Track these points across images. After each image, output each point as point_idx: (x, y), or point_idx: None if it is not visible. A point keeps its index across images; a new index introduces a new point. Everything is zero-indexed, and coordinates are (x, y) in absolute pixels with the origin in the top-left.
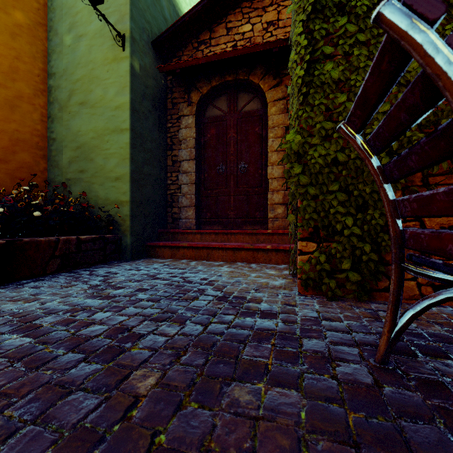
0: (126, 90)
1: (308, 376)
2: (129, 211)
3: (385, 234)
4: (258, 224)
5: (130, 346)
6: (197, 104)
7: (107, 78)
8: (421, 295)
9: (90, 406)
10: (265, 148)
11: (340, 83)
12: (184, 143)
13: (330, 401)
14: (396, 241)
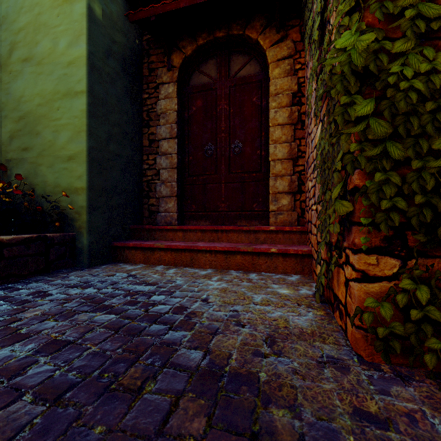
0: (81, 39)
1: None
2: (85, 201)
3: None
4: (256, 218)
5: None
6: (179, 68)
7: (58, 24)
8: None
9: None
10: (264, 123)
11: None
12: (163, 117)
13: None
14: None
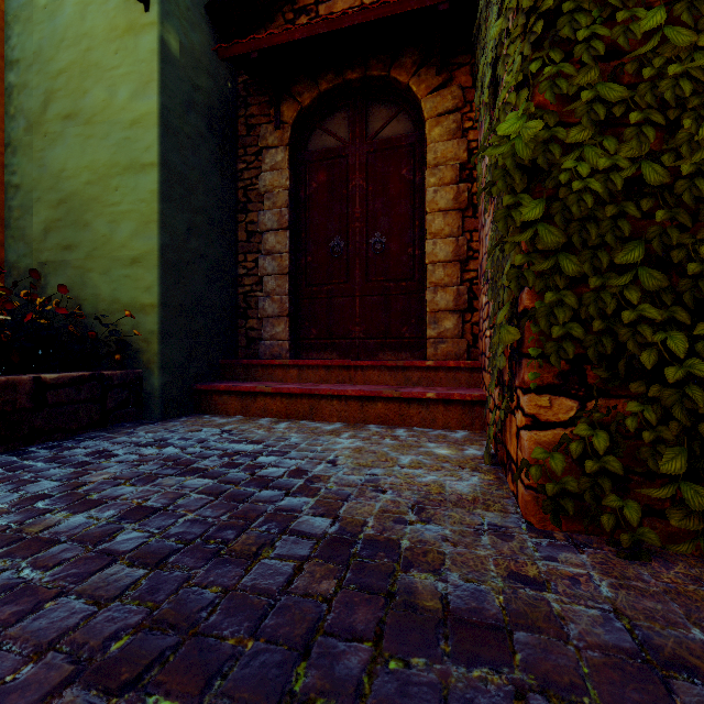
0: (151, 87)
1: None
2: (157, 324)
3: None
4: (407, 348)
5: None
6: (292, 125)
7: (116, 65)
8: None
9: None
10: (419, 207)
11: None
12: (268, 198)
13: None
14: None
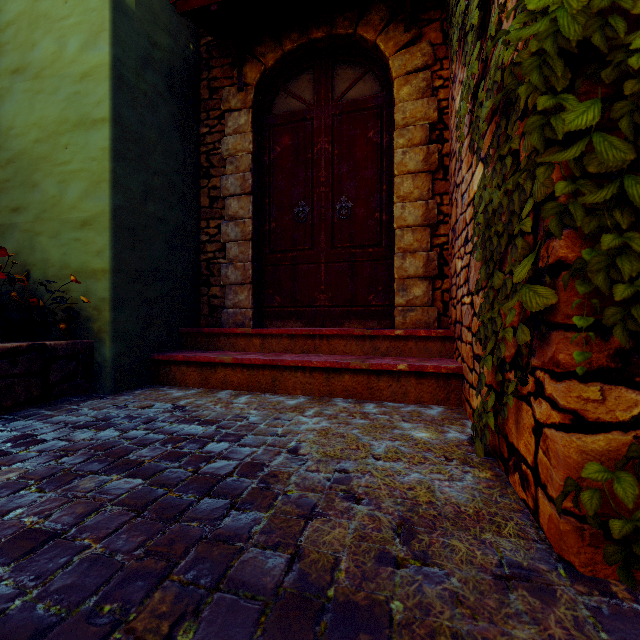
0: (102, 38)
1: None
2: (108, 290)
3: None
4: (374, 317)
5: None
6: (255, 87)
7: (66, 15)
8: None
9: None
10: (386, 171)
11: None
12: (231, 162)
13: None
14: None
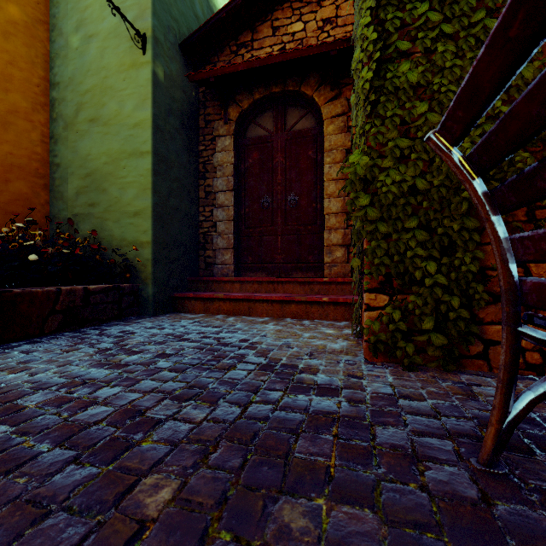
0: (147, 103)
1: (388, 487)
2: (150, 254)
3: (478, 284)
4: (312, 270)
5: (141, 438)
6: (235, 122)
7: (124, 88)
8: (525, 363)
9: (73, 538)
10: (320, 177)
11: (419, 88)
12: (220, 170)
13: (423, 529)
14: (508, 295)
